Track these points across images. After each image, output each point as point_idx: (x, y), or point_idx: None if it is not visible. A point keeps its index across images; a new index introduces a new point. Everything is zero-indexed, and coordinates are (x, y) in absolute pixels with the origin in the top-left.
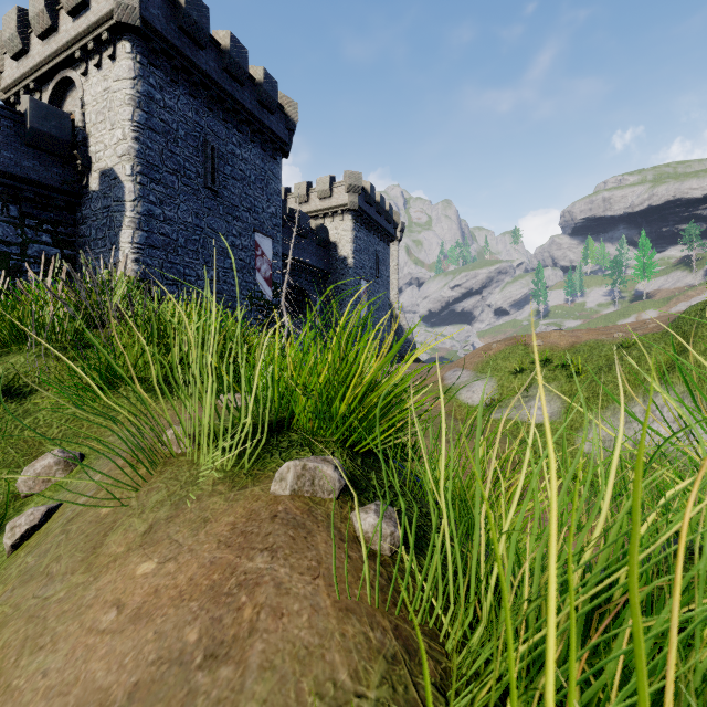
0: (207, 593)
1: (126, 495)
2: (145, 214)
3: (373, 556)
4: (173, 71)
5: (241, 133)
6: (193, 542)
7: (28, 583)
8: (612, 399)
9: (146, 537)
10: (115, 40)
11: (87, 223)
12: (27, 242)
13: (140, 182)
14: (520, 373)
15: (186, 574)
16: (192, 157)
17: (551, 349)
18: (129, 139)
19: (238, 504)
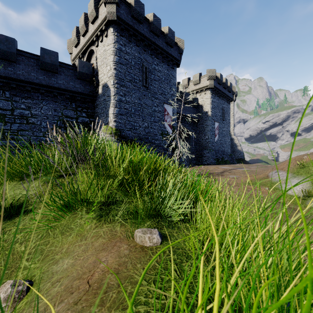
0: None
1: None
2: (118, 101)
3: None
4: (129, 36)
5: (158, 59)
6: None
7: None
8: None
9: None
10: (107, 28)
11: (98, 107)
12: (78, 117)
13: (116, 87)
14: None
15: None
16: (137, 73)
17: None
18: (112, 69)
19: None
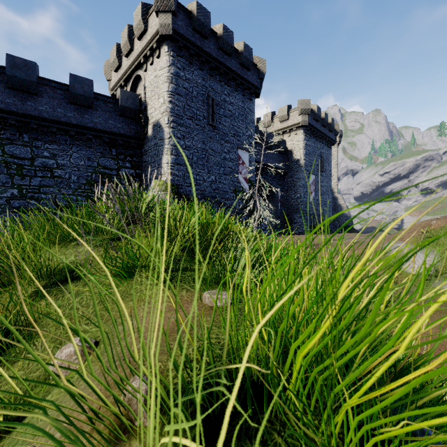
0: None
1: None
2: (175, 145)
3: None
4: (190, 56)
5: (229, 86)
6: None
7: None
8: None
9: None
10: (160, 46)
11: (147, 154)
12: (119, 168)
13: (172, 127)
14: None
15: None
16: (201, 107)
17: None
18: (167, 102)
19: None
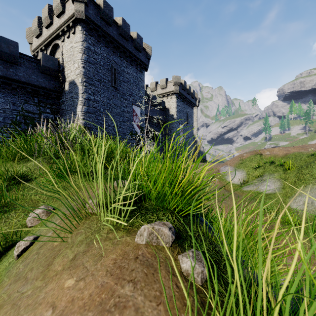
0: (97, 307)
1: (66, 235)
2: (87, 99)
3: (192, 285)
4: (98, 37)
5: (127, 61)
6: (94, 269)
7: (17, 282)
8: (308, 182)
9: (72, 262)
10: (75, 26)
11: (64, 104)
12: (41, 112)
13: (85, 85)
14: (258, 168)
15: (88, 291)
16: (106, 73)
17: (274, 156)
18: (80, 67)
19: (118, 247)
